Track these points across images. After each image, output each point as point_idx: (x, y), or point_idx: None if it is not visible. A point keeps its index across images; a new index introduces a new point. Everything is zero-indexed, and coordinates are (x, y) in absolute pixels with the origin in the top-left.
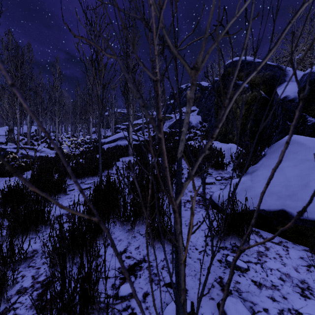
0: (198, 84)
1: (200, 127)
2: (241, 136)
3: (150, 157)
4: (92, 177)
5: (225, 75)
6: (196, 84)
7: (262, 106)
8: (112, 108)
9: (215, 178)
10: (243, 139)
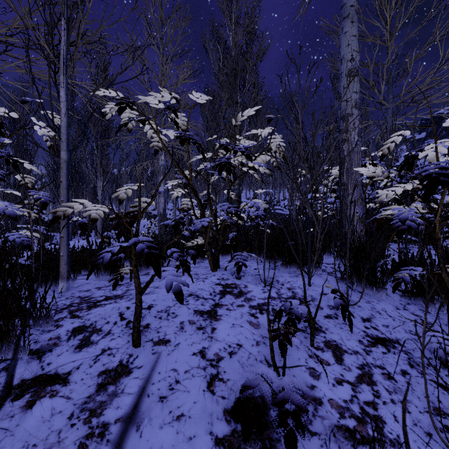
0: None
1: None
2: None
3: None
4: None
5: None
6: None
7: None
8: None
9: None
10: None
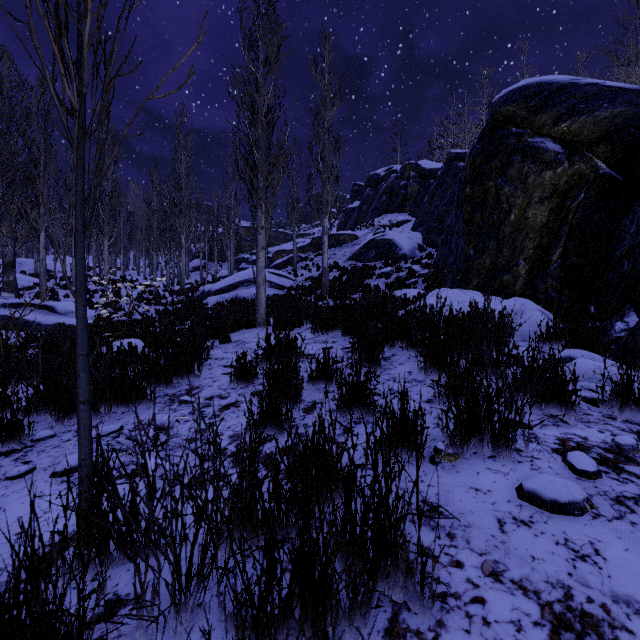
0: (413, 165)
1: (420, 258)
2: (537, 277)
3: (307, 332)
4: (127, 407)
5: (494, 126)
6: (409, 166)
7: (599, 200)
8: (231, 217)
9: (559, 454)
10: (541, 286)
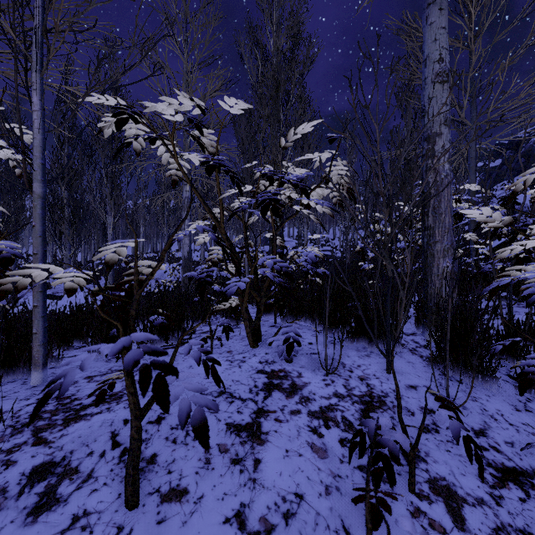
0: None
1: None
2: None
3: None
4: None
5: None
6: None
7: None
8: None
9: None
10: None
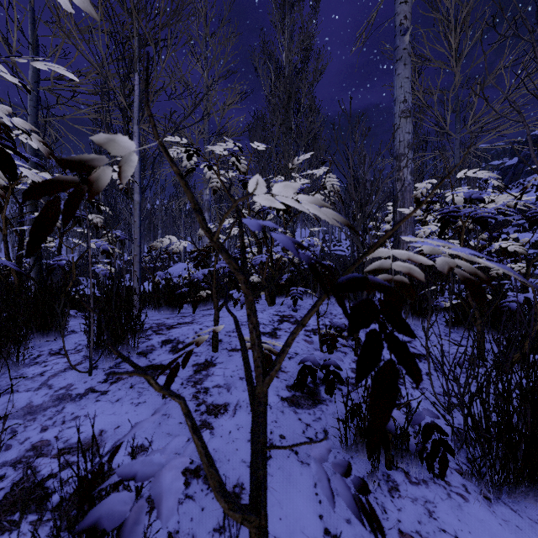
0: None
1: None
2: None
3: None
4: None
5: None
6: None
7: None
8: None
9: None
10: None
